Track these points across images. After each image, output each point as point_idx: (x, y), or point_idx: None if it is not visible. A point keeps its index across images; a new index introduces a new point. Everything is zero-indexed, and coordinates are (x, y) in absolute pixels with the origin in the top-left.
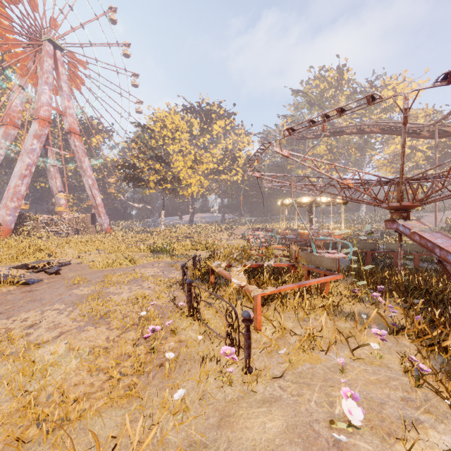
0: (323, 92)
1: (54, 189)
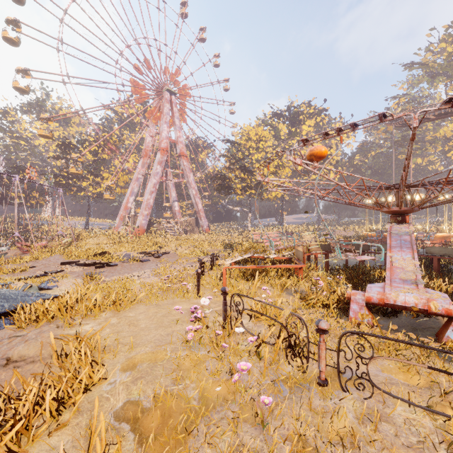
0: (452, 56)
1: (171, 199)
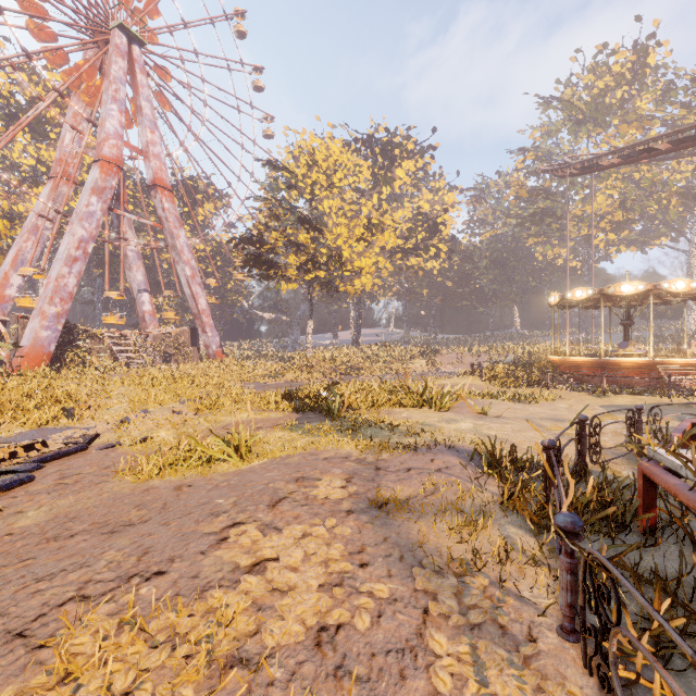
0: (603, 96)
1: (134, 286)
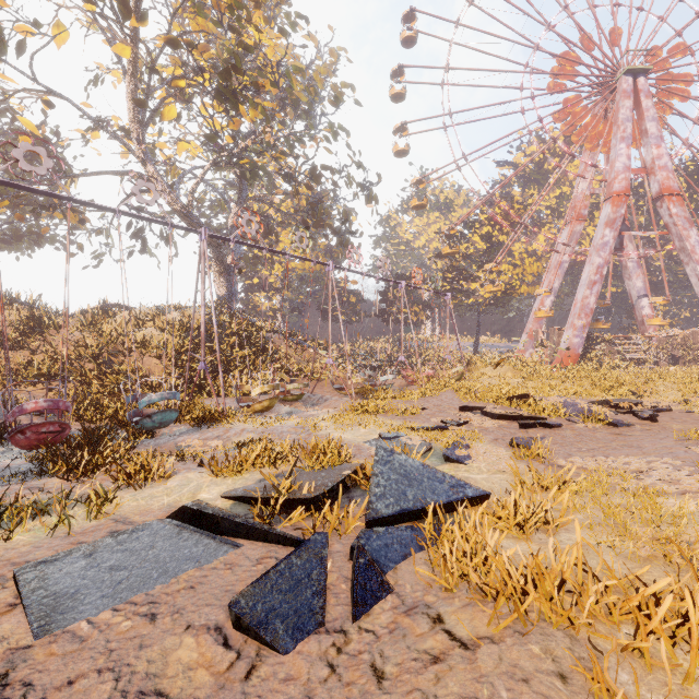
0: None
1: (632, 293)
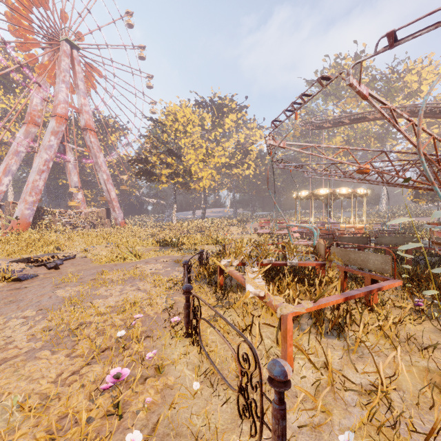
0: (339, 81)
1: (72, 184)
